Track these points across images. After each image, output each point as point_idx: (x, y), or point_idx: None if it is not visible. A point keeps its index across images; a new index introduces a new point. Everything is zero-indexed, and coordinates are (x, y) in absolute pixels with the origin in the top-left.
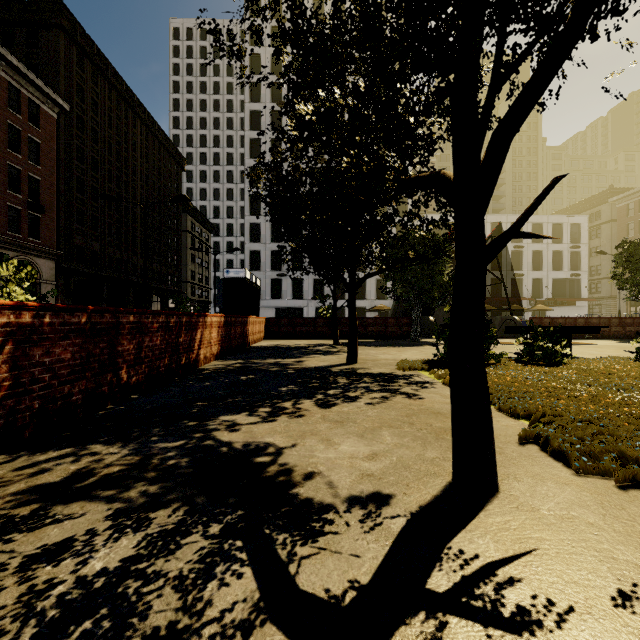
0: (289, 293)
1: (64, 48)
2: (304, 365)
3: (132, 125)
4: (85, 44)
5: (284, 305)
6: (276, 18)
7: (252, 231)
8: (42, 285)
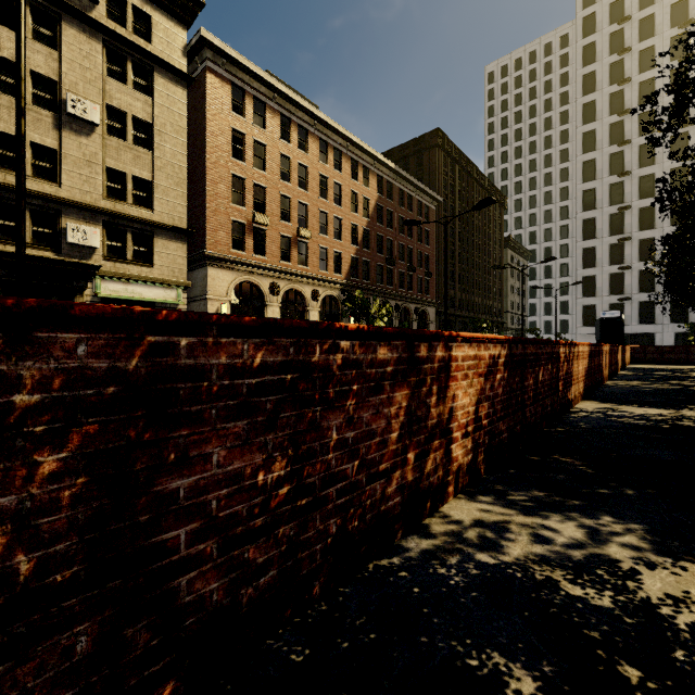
0: (634, 318)
1: (438, 158)
2: (693, 375)
3: (471, 190)
4: (448, 147)
5: (627, 331)
6: (616, 23)
7: (584, 256)
8: (429, 325)
